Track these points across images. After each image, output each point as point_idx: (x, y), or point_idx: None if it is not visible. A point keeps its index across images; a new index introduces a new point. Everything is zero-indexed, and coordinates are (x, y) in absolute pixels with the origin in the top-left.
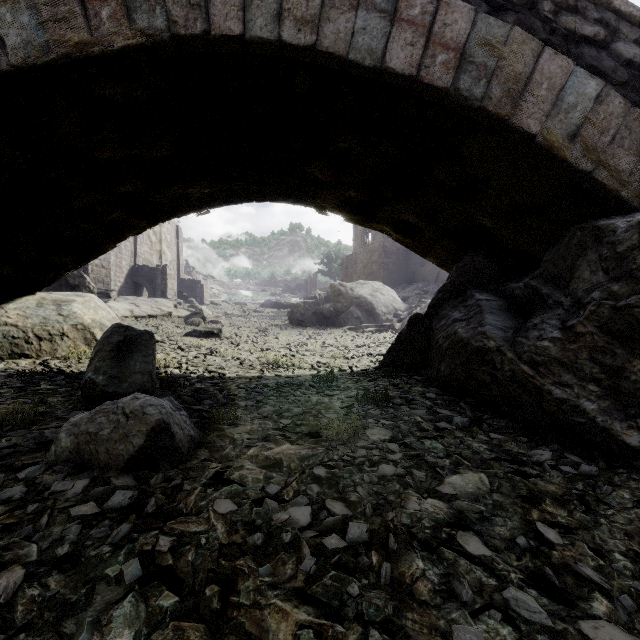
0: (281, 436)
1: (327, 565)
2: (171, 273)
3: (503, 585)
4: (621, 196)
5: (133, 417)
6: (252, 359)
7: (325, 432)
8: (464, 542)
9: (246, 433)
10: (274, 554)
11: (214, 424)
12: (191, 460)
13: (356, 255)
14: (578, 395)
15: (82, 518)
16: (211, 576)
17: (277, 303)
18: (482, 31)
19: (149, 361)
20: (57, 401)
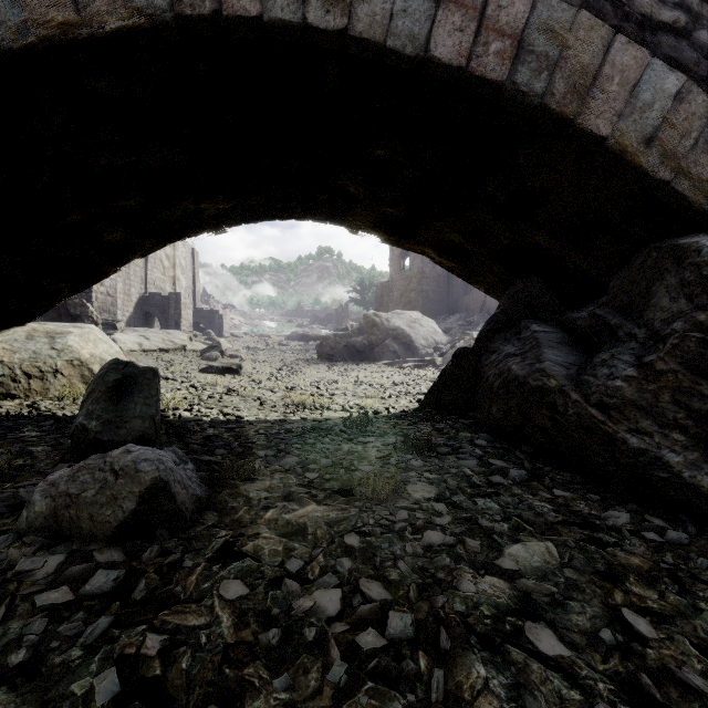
0: (306, 494)
1: (362, 673)
2: (186, 302)
3: (589, 700)
4: (705, 210)
5: (123, 475)
6: (275, 399)
7: (358, 489)
8: (534, 637)
9: (264, 490)
10: (294, 657)
11: (226, 479)
12: (196, 526)
13: (392, 282)
14: (659, 445)
15: (50, 608)
16: (210, 692)
17: (304, 335)
18: (543, 15)
19: (152, 403)
20: (41, 451)
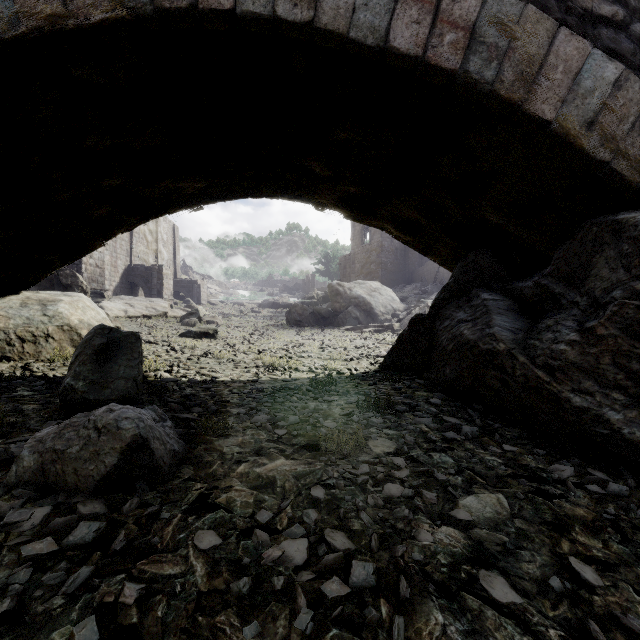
0: (275, 449)
1: (327, 620)
2: (167, 273)
3: None
4: None
5: (106, 432)
6: (247, 361)
7: (324, 444)
8: (488, 585)
9: (237, 446)
10: (263, 605)
11: (202, 435)
12: (173, 479)
13: (354, 255)
14: (600, 404)
15: (35, 558)
16: (184, 639)
17: (275, 303)
18: (493, 9)
19: (134, 365)
20: (32, 409)
